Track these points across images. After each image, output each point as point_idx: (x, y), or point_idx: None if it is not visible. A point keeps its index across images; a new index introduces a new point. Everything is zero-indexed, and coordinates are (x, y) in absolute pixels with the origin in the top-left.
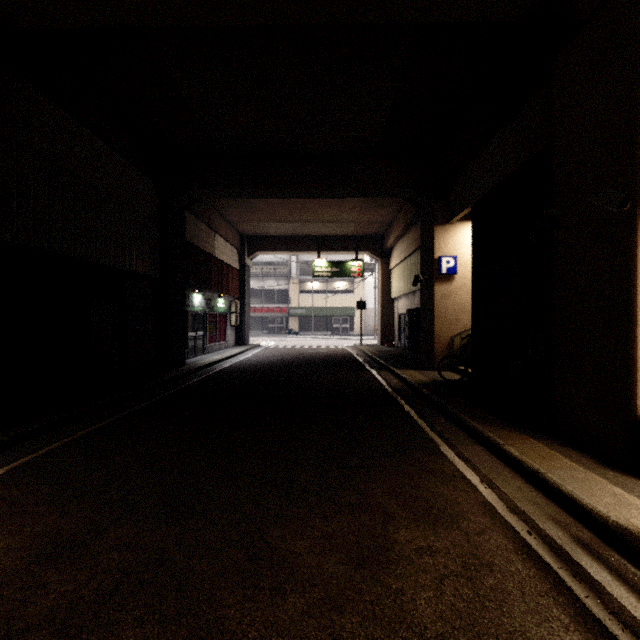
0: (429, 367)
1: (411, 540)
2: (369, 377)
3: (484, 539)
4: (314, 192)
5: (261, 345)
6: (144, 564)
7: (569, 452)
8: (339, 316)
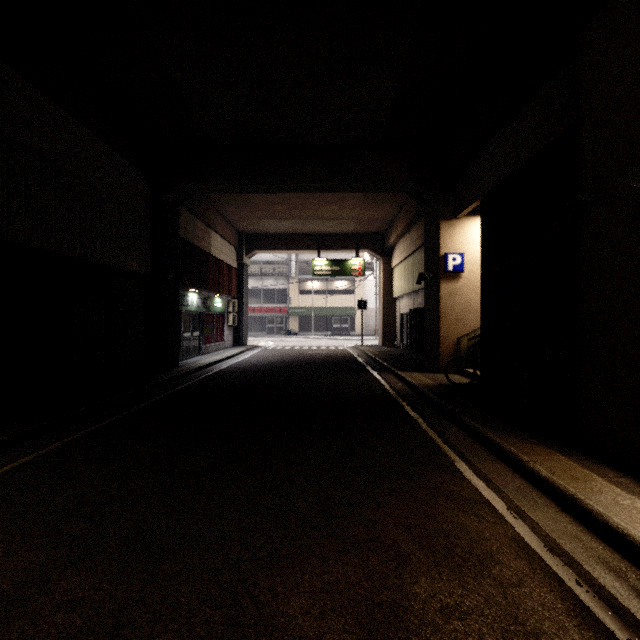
0: (434, 369)
1: (433, 594)
2: (372, 380)
3: (524, 593)
4: (314, 186)
5: (260, 346)
6: (94, 633)
7: (605, 471)
8: (339, 316)
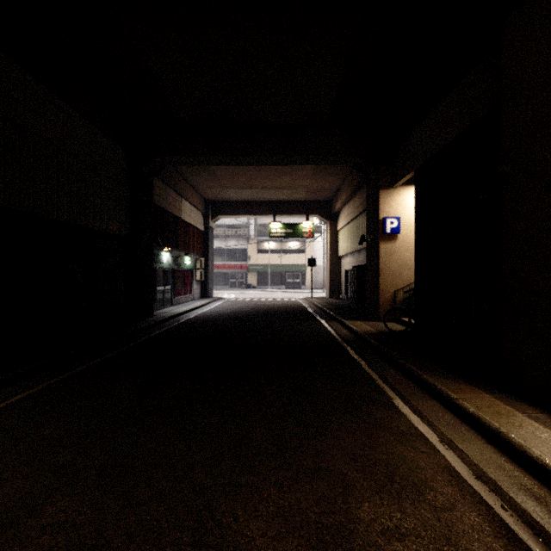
0: (374, 318)
1: (376, 518)
2: (320, 327)
3: (456, 516)
4: (270, 159)
5: (223, 298)
6: None
7: (524, 407)
8: (292, 272)
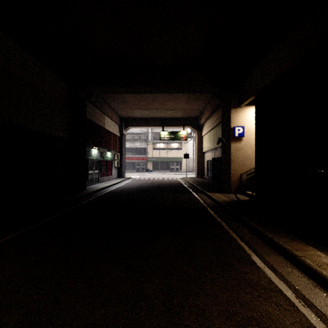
0: (227, 191)
1: None
2: (193, 197)
3: None
4: (160, 89)
5: (131, 177)
6: None
7: None
8: (174, 162)
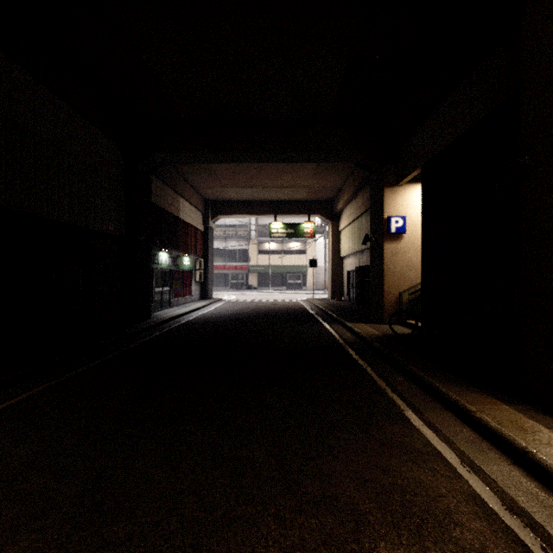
0: (379, 321)
1: None
2: (323, 330)
3: None
4: (271, 157)
5: (223, 299)
6: None
7: (550, 421)
8: (293, 273)
